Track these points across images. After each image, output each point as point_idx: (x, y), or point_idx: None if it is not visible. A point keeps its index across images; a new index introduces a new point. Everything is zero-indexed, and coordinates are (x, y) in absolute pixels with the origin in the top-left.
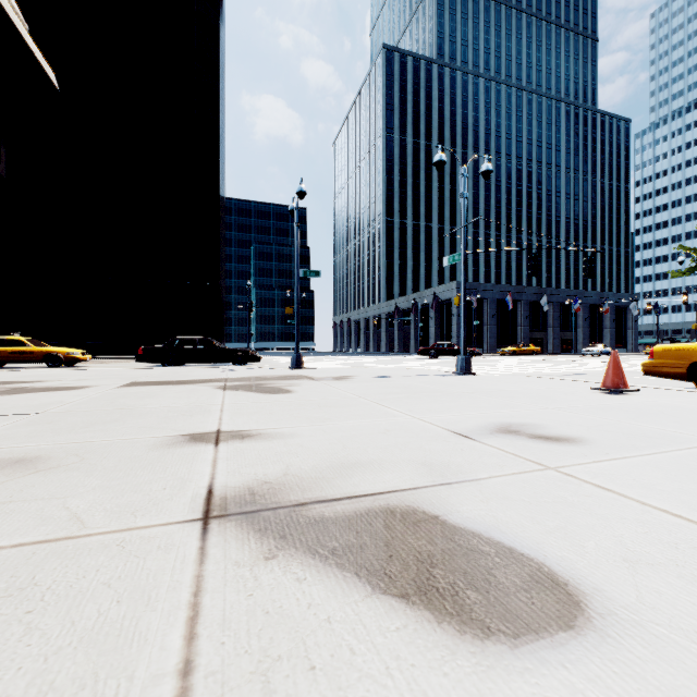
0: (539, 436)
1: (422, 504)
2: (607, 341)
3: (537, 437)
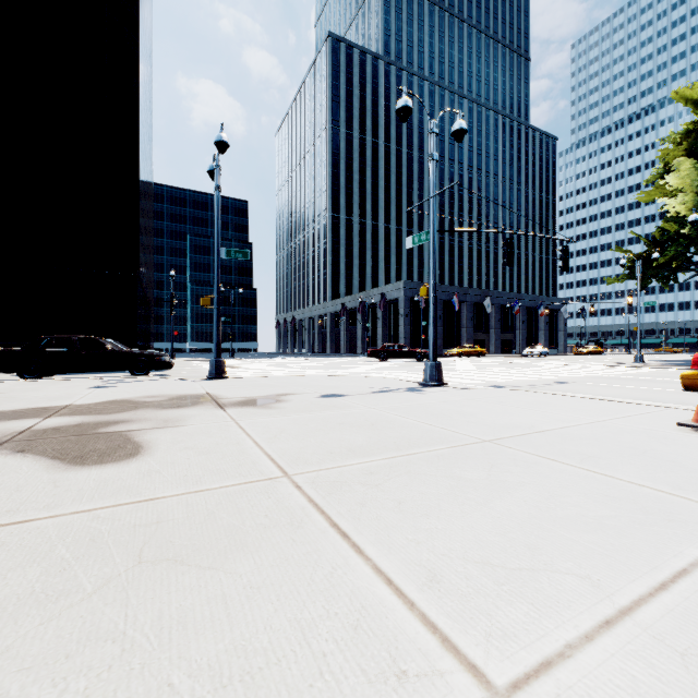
0: None
1: None
2: (541, 342)
3: None
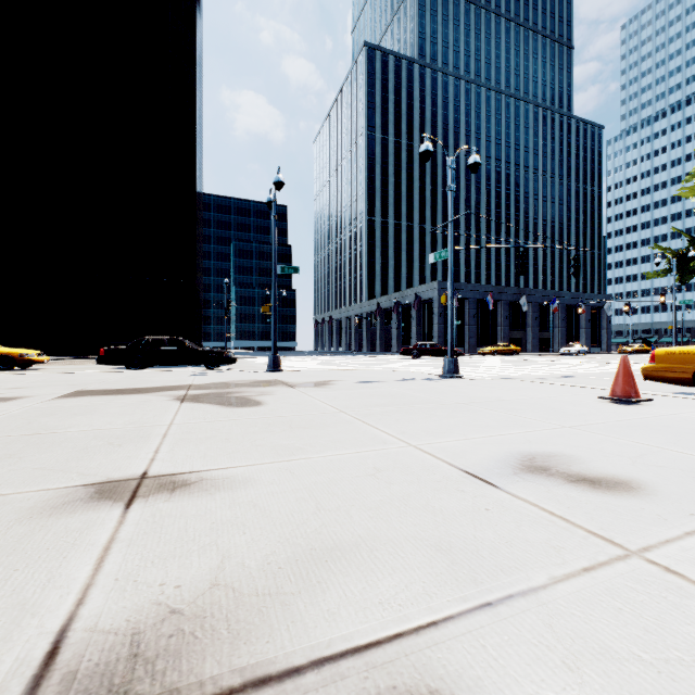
0: (580, 477)
1: (459, 685)
2: (582, 341)
3: (578, 479)
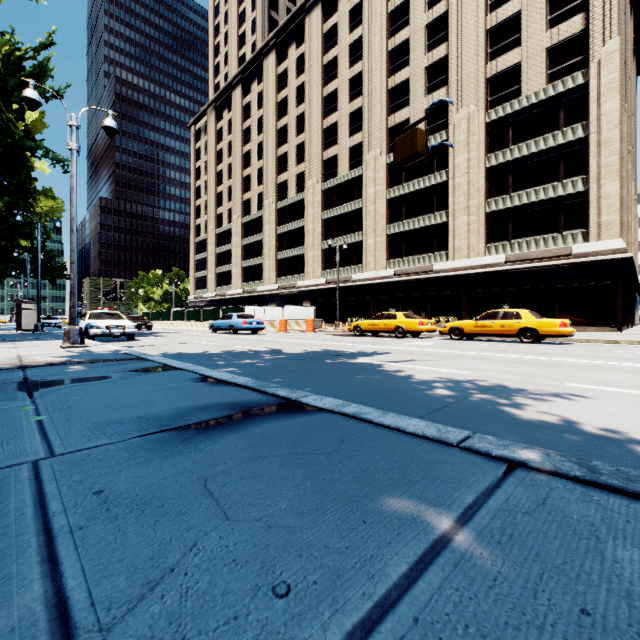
0: None
1: None
2: None
3: None
